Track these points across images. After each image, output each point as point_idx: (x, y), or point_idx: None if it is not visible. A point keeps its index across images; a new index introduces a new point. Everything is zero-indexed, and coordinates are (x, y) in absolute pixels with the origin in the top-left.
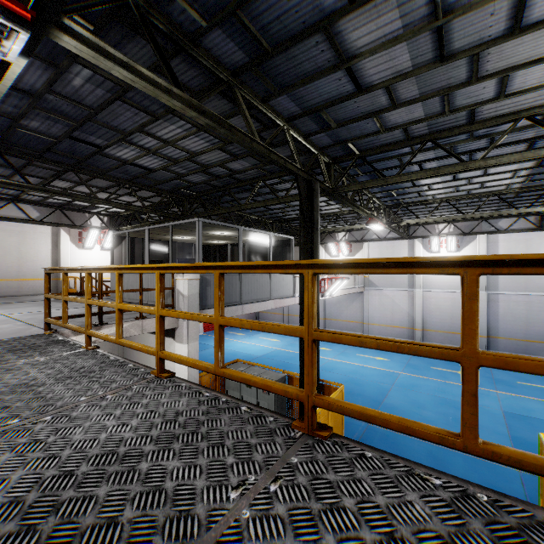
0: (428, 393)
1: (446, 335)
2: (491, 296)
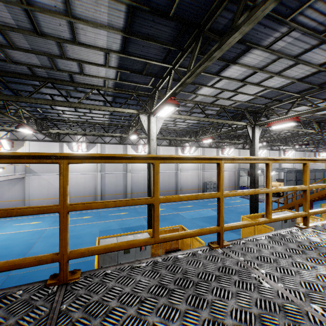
0: None
1: (82, 198)
2: (103, 175)
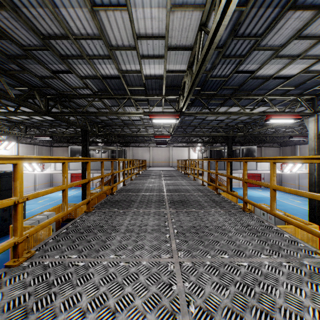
0: None
1: None
2: None
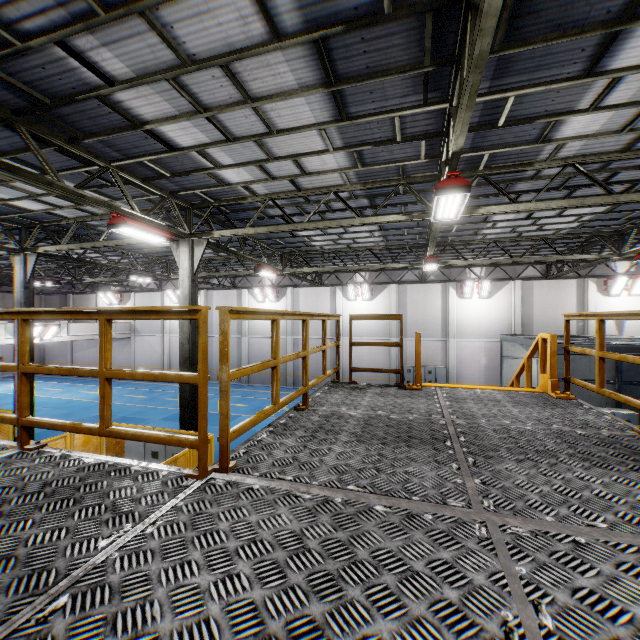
0: (70, 410)
1: None
2: (209, 338)
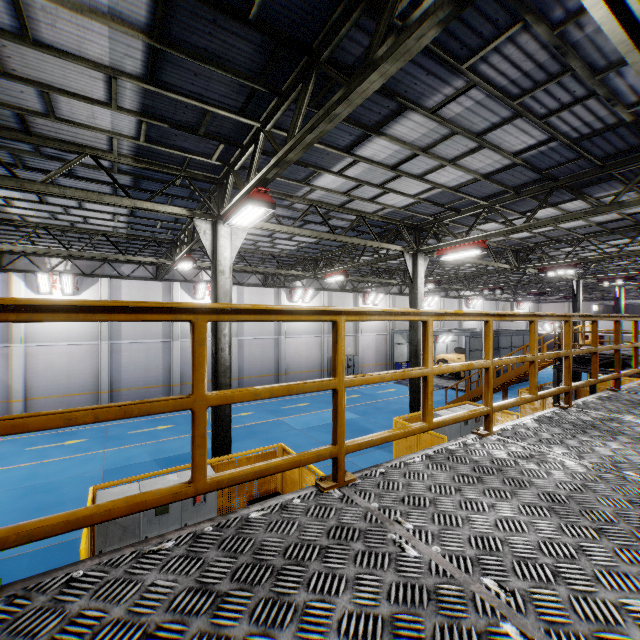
0: (9, 489)
1: (62, 399)
2: (115, 346)
